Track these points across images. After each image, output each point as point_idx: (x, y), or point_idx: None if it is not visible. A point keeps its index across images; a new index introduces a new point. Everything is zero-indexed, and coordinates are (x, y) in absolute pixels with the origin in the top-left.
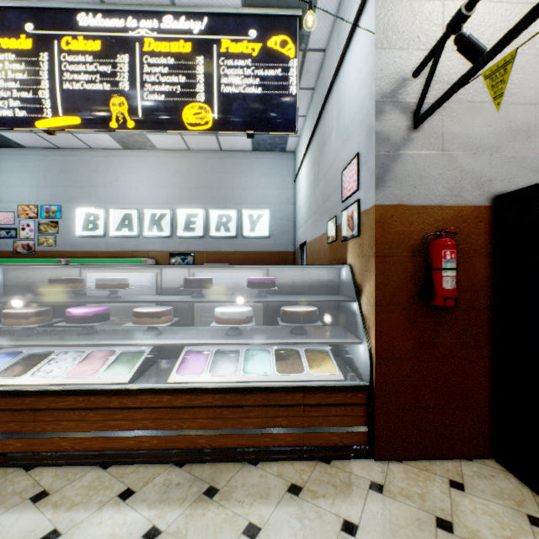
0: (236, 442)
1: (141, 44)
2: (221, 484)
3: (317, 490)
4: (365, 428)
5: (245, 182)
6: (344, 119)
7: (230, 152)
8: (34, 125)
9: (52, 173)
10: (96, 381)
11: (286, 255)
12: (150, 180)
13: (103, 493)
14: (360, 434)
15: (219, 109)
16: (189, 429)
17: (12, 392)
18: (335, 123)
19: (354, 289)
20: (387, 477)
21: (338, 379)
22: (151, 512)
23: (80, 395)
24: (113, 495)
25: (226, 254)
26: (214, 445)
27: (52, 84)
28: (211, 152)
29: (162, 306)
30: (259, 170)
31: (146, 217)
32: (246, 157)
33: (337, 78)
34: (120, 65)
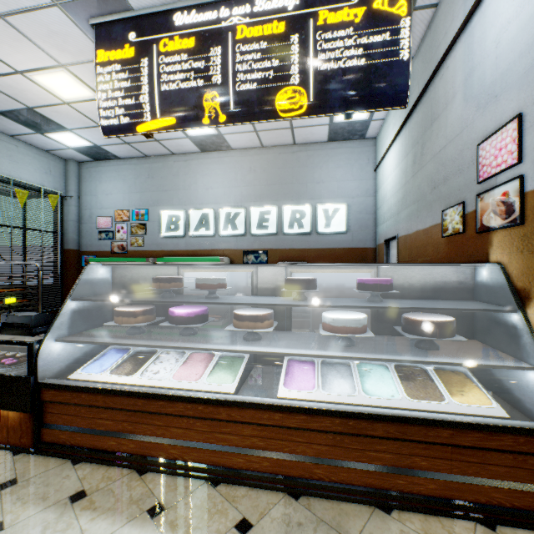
0: (360, 479)
1: (233, 33)
2: None
3: None
4: None
5: (319, 175)
6: (481, 77)
7: (303, 145)
8: (136, 129)
9: (141, 179)
10: (202, 388)
11: (365, 252)
12: (225, 180)
13: (218, 519)
14: None
15: (315, 90)
16: (303, 455)
17: (126, 392)
18: (460, 87)
19: (511, 295)
20: None
21: (500, 415)
22: None
23: (188, 402)
24: (229, 525)
25: (299, 252)
26: (333, 478)
27: (151, 88)
28: (284, 146)
29: (261, 309)
30: (335, 161)
31: (221, 217)
32: (320, 149)
33: (464, 30)
34: (213, 58)
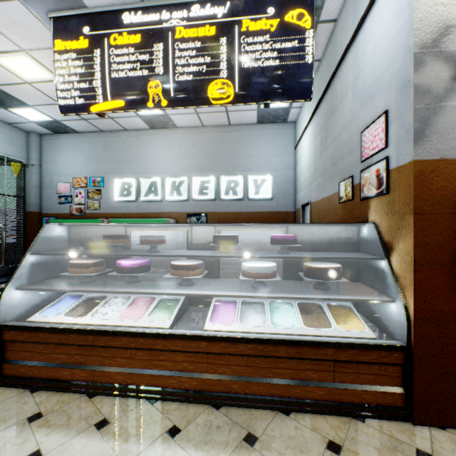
0: (267, 390)
1: (173, 32)
2: (259, 432)
3: (358, 451)
4: (401, 389)
5: (250, 151)
6: (363, 80)
7: (237, 126)
8: (90, 109)
9: (97, 151)
10: (143, 325)
11: (287, 215)
12: (171, 153)
13: (153, 427)
14: (396, 394)
15: (239, 83)
16: (224, 374)
17: (78, 330)
18: (351, 86)
19: (381, 246)
20: (433, 445)
21: (370, 337)
22: (198, 453)
23: (131, 336)
24: (162, 431)
25: (233, 215)
26: (247, 391)
27: (103, 75)
28: (221, 126)
29: (194, 260)
30: (263, 140)
31: (168, 184)
32: (251, 130)
33: (353, 43)
34: (156, 53)
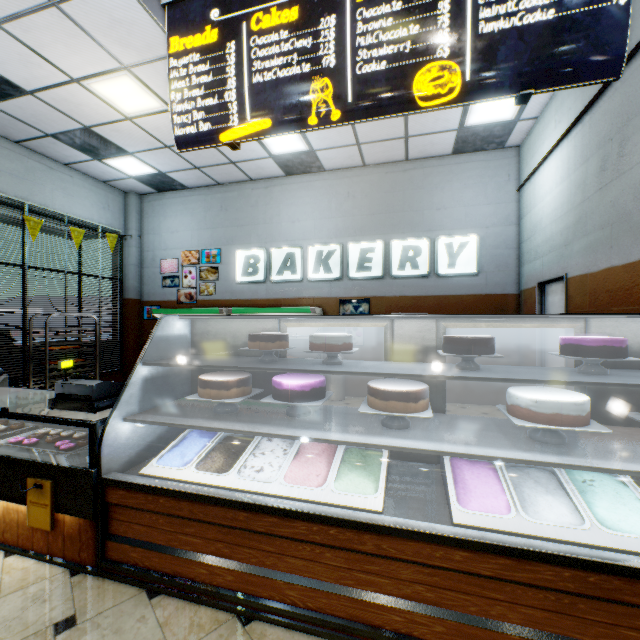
0: None
1: None
2: None
3: None
4: None
5: (440, 199)
6: None
7: (418, 161)
8: (218, 139)
9: (212, 213)
10: (331, 500)
11: (504, 300)
12: (315, 210)
13: None
14: None
15: (473, 64)
16: (503, 621)
17: (221, 500)
18: None
19: None
20: None
21: None
22: None
23: (313, 521)
24: None
25: (412, 300)
26: None
27: (239, 81)
28: (392, 164)
29: (406, 381)
30: (462, 180)
31: (310, 256)
32: (441, 165)
33: None
34: (324, 32)
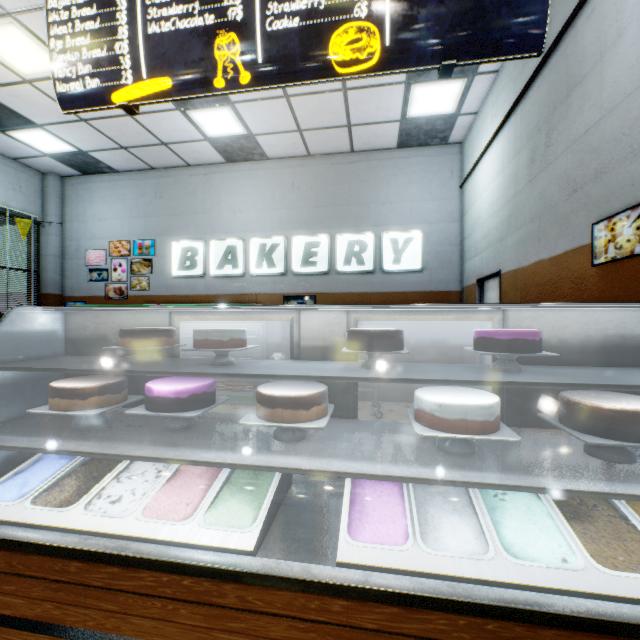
0: None
1: None
2: None
3: None
4: None
5: (386, 193)
6: None
7: (364, 153)
8: (110, 99)
9: (145, 200)
10: (193, 539)
11: (448, 297)
12: (258, 200)
13: None
14: None
15: (393, 27)
16: None
17: (45, 547)
18: (636, 13)
19: None
20: None
21: None
22: None
23: (163, 570)
24: None
25: (358, 297)
26: None
27: (132, 30)
28: (338, 155)
29: (305, 383)
30: (407, 175)
31: (253, 249)
32: (387, 158)
33: None
34: None
